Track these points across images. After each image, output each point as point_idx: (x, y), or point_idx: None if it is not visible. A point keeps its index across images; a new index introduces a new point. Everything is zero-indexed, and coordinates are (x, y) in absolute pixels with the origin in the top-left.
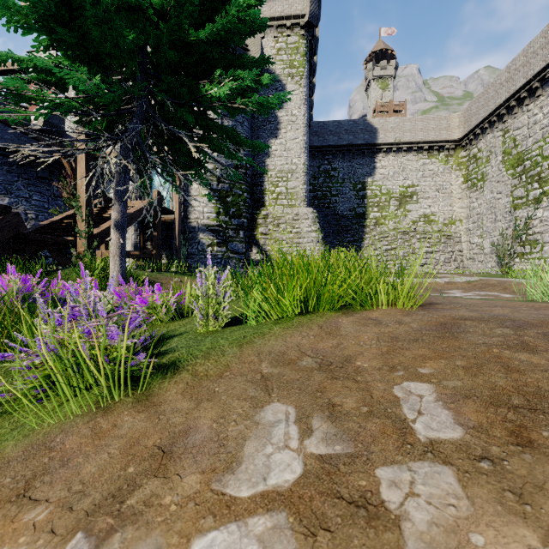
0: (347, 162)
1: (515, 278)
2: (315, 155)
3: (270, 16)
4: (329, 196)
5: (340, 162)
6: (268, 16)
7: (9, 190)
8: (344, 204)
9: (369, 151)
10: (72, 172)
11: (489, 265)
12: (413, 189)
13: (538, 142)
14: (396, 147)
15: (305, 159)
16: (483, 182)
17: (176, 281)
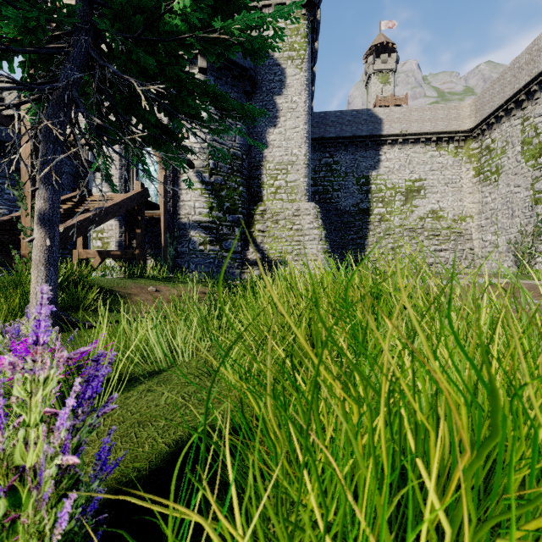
0: (350, 155)
1: None
2: (316, 148)
3: None
4: (331, 191)
5: (343, 155)
6: None
7: None
8: (347, 199)
9: (373, 143)
10: None
11: (505, 264)
12: (421, 183)
13: None
14: (402, 138)
15: (307, 149)
16: (498, 175)
17: (150, 291)
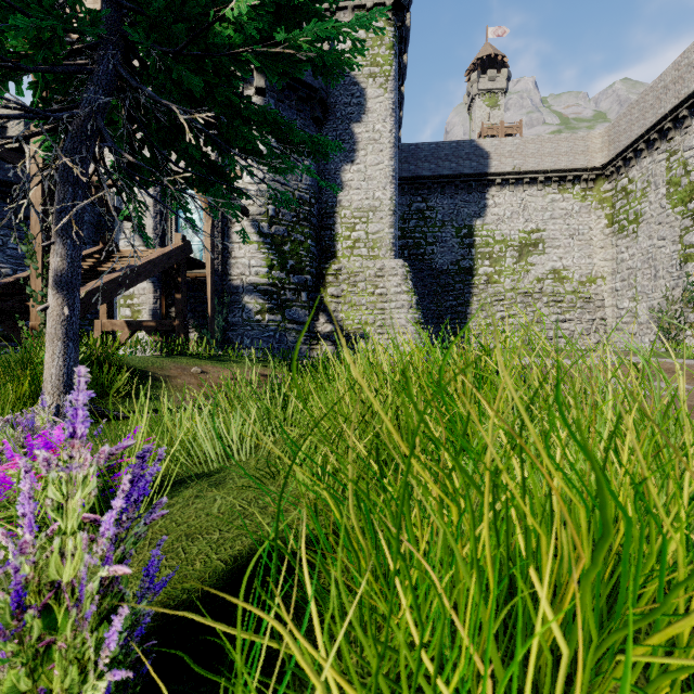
0: (448, 199)
1: (693, 359)
2: (404, 190)
3: None
4: (424, 245)
5: (439, 199)
6: None
7: None
8: (444, 256)
9: (478, 183)
10: None
11: (646, 339)
12: (539, 234)
13: None
14: (515, 177)
15: (393, 192)
16: (637, 224)
17: (194, 372)
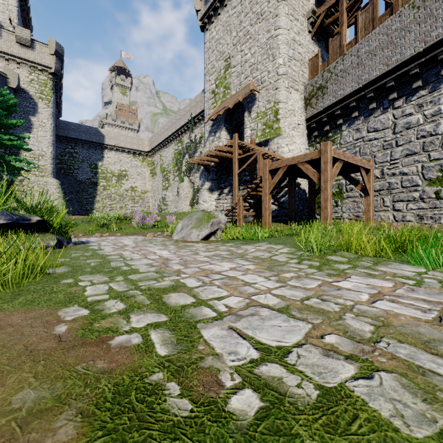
0: (86, 150)
1: None
2: (62, 141)
3: (25, 58)
4: (73, 169)
5: (81, 149)
6: (23, 57)
7: None
8: (83, 175)
9: (100, 146)
10: None
11: None
12: (126, 172)
13: (167, 165)
14: (116, 148)
15: (52, 150)
16: (156, 175)
17: None
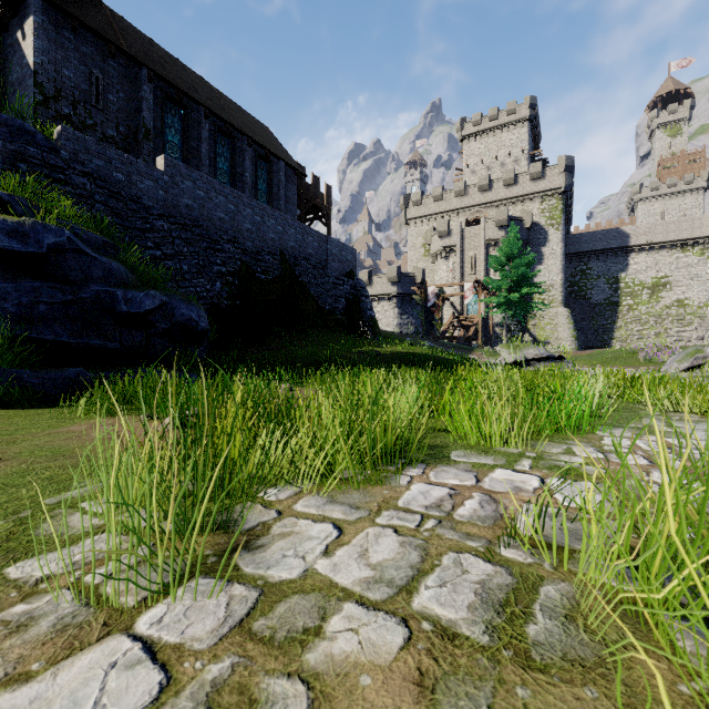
0: (601, 262)
1: None
2: (572, 259)
3: (537, 191)
4: (585, 290)
5: (595, 263)
6: (535, 192)
7: (406, 312)
8: (598, 295)
9: (622, 252)
10: (440, 304)
11: None
12: (666, 279)
13: None
14: (648, 247)
15: (562, 276)
16: None
17: None
